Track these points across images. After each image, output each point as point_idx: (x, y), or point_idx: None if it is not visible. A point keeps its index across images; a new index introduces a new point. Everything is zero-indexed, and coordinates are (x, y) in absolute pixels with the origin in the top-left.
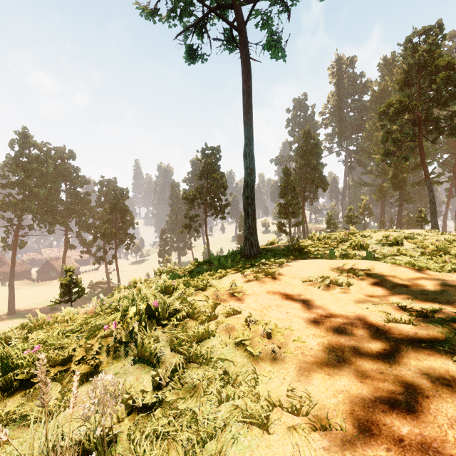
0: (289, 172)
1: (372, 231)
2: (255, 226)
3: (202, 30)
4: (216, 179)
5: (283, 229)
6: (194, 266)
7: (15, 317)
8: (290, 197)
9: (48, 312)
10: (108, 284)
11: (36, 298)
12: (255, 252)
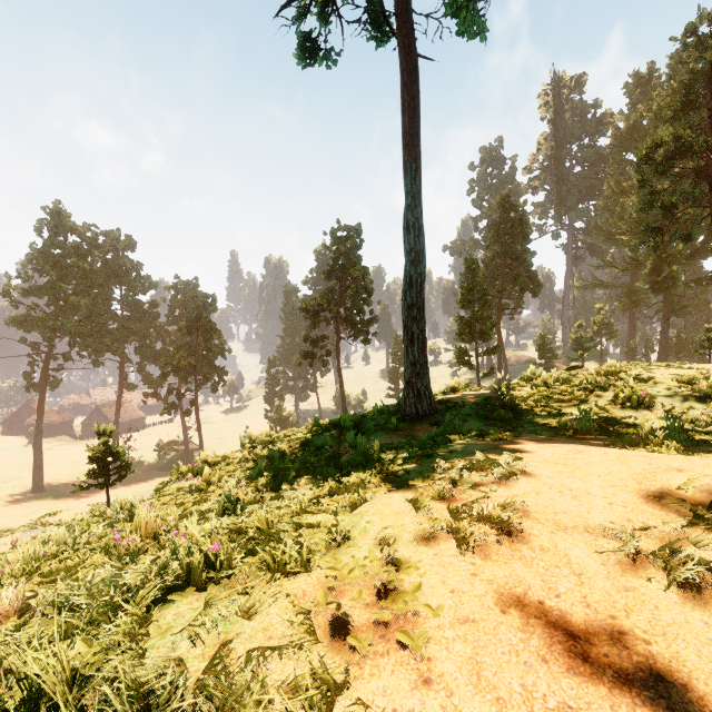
0: (476, 266)
1: (638, 366)
2: (425, 361)
3: (328, 3)
4: (354, 279)
5: (466, 360)
6: (313, 434)
7: (42, 496)
8: (477, 306)
9: (92, 489)
10: (186, 446)
11: (78, 466)
12: (425, 410)
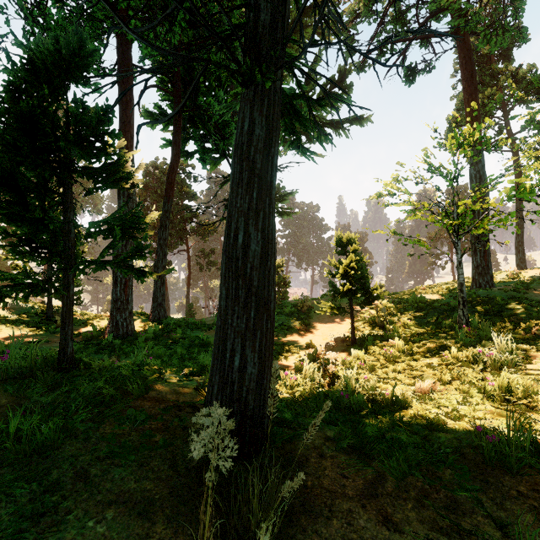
0: None
1: None
2: (524, 258)
3: None
4: None
5: None
6: None
7: None
8: None
9: None
10: None
11: None
12: None
